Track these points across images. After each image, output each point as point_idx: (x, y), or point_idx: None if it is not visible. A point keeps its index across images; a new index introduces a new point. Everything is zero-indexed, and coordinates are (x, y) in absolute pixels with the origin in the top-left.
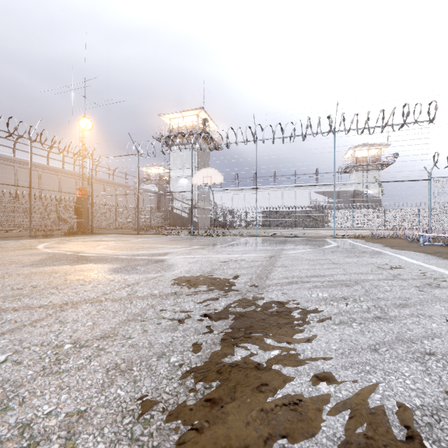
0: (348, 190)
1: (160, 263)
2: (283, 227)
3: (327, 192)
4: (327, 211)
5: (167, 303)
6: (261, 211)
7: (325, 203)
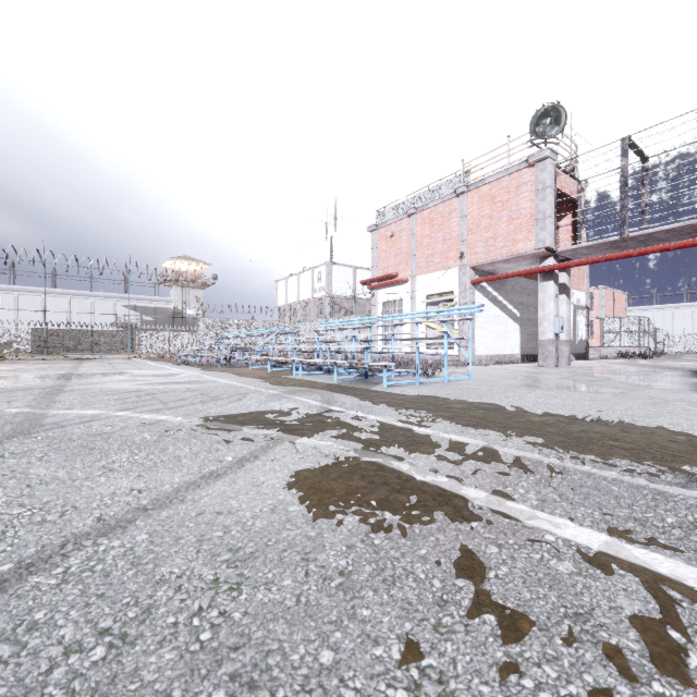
0: (167, 308)
1: (7, 367)
2: (71, 352)
3: (140, 307)
4: (138, 332)
5: (50, 368)
6: (30, 327)
7: (137, 321)
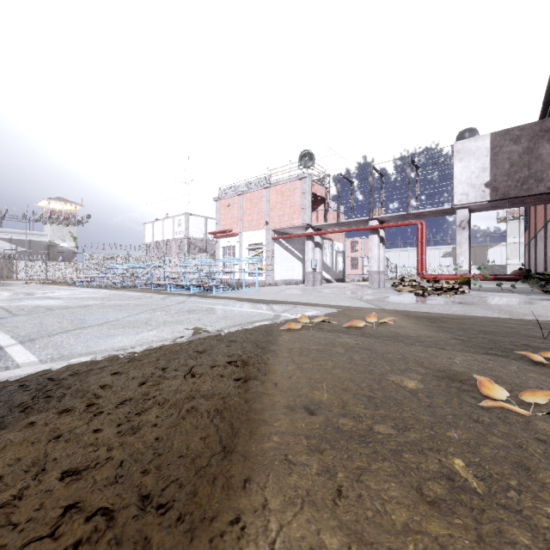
0: (42, 241)
1: None
2: None
3: (15, 239)
4: (16, 261)
5: None
6: None
7: (12, 252)
